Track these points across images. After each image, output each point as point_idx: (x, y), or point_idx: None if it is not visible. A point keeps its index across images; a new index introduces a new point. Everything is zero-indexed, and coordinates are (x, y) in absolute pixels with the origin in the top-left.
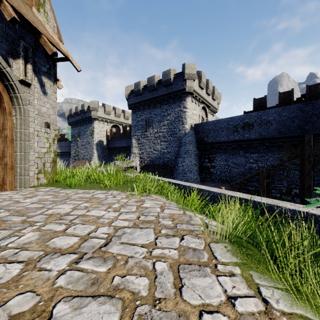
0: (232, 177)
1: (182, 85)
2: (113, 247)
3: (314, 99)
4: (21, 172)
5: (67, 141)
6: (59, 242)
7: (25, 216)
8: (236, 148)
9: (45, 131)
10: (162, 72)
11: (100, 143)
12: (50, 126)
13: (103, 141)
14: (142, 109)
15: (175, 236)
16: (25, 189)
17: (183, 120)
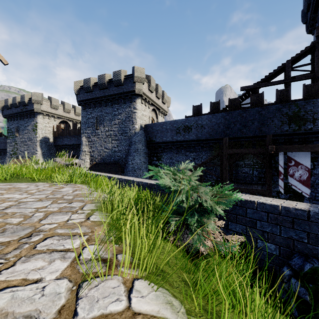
0: None
1: (132, 87)
2: (9, 210)
3: (233, 110)
4: None
5: (2, 137)
6: None
7: None
8: (179, 148)
9: None
10: (113, 71)
11: (45, 140)
12: None
13: (49, 138)
14: (92, 106)
15: (66, 203)
16: None
17: (133, 120)
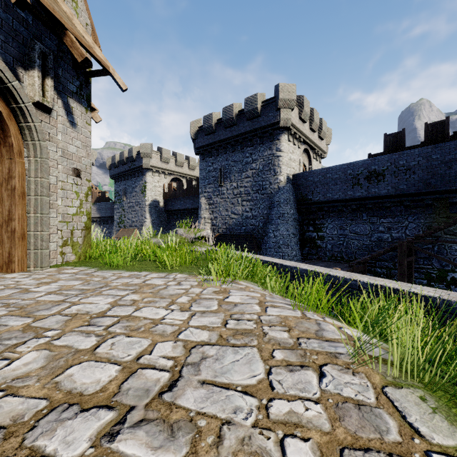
0: (351, 253)
1: (275, 116)
2: (187, 394)
3: None
4: (37, 243)
5: (109, 202)
6: (81, 377)
7: (31, 318)
8: (357, 210)
9: (74, 181)
10: (245, 98)
11: (154, 204)
12: (81, 175)
13: (159, 201)
14: (215, 153)
15: (305, 368)
16: (42, 270)
17: (275, 169)
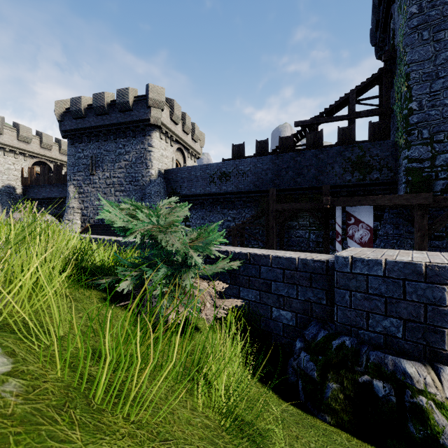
0: None
1: (146, 113)
2: None
3: (285, 152)
4: None
5: None
6: None
7: None
8: (214, 203)
9: None
10: (117, 89)
11: (8, 190)
12: None
13: (14, 187)
14: (85, 140)
15: None
16: None
17: (147, 163)
